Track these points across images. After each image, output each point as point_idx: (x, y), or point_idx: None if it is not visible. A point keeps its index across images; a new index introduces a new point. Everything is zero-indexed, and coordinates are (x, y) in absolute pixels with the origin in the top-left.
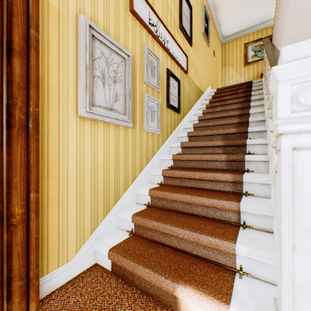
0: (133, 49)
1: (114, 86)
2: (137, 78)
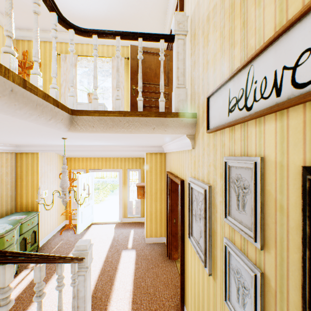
0: (214, 175)
1: (200, 222)
2: (218, 213)
